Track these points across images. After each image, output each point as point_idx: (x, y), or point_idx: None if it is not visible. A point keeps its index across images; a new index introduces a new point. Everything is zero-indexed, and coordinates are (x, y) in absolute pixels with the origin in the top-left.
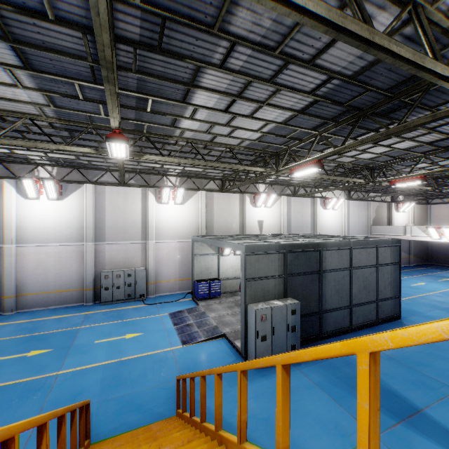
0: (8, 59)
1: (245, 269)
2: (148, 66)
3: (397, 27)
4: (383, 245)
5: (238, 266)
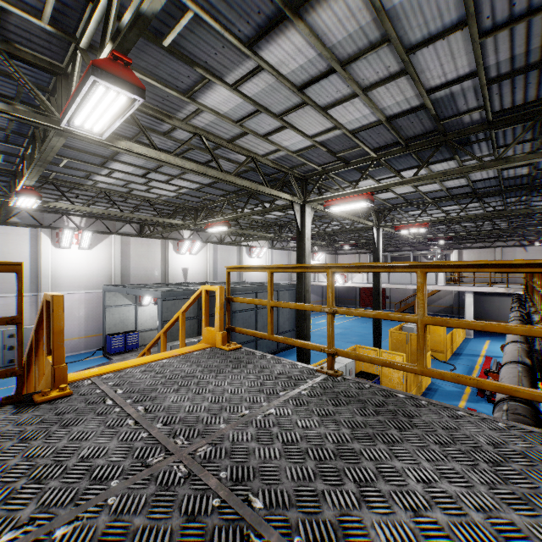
0: None
1: (162, 312)
2: (70, 143)
3: (251, 160)
4: (282, 289)
5: None
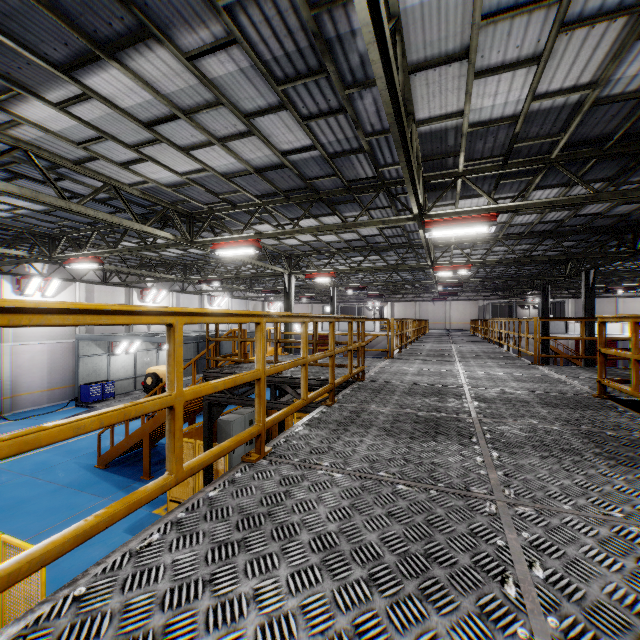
0: (33, 207)
1: None
2: None
3: None
4: None
5: (131, 366)
